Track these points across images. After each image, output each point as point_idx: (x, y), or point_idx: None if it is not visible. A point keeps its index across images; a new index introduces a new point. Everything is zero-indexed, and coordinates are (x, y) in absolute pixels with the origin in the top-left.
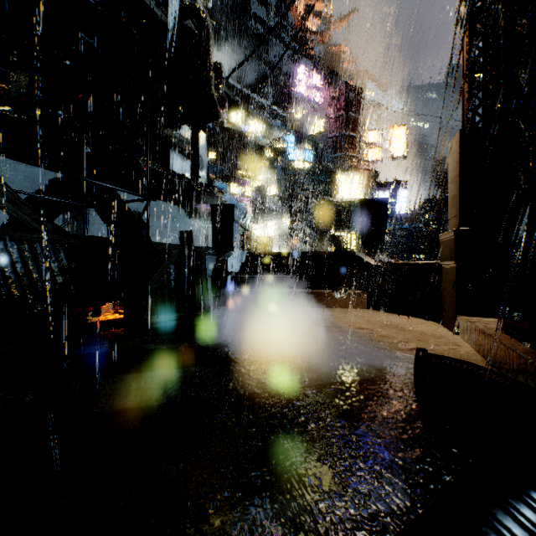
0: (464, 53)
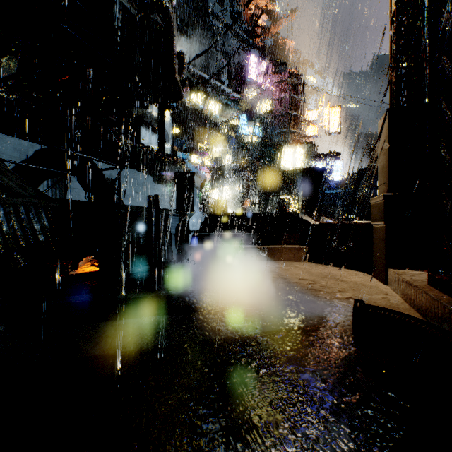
0: (392, 43)
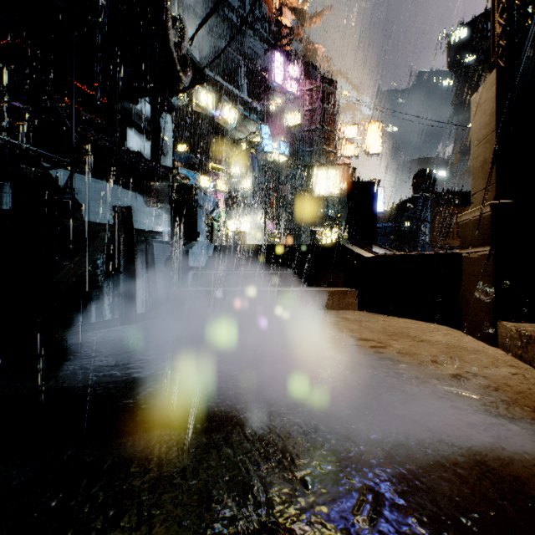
0: None
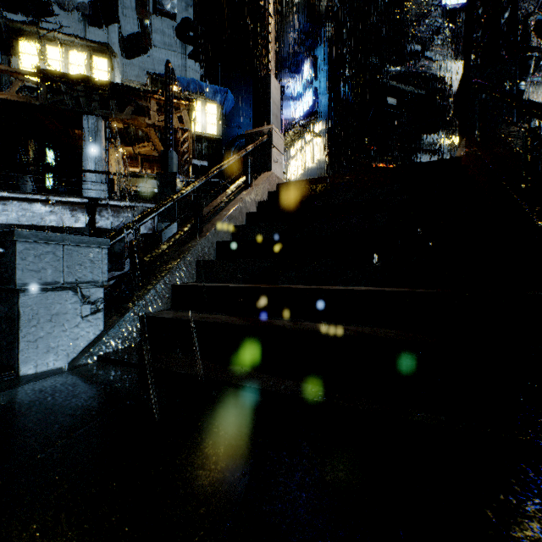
0: None
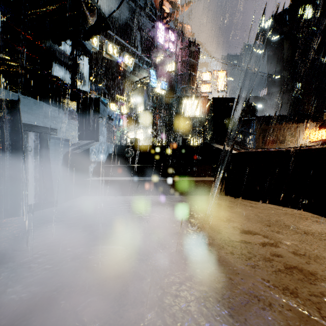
0: None
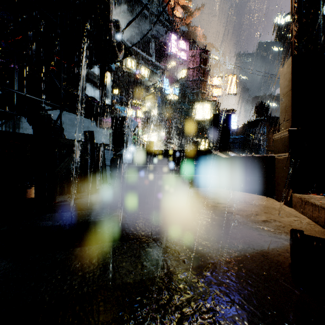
0: (292, 3)
